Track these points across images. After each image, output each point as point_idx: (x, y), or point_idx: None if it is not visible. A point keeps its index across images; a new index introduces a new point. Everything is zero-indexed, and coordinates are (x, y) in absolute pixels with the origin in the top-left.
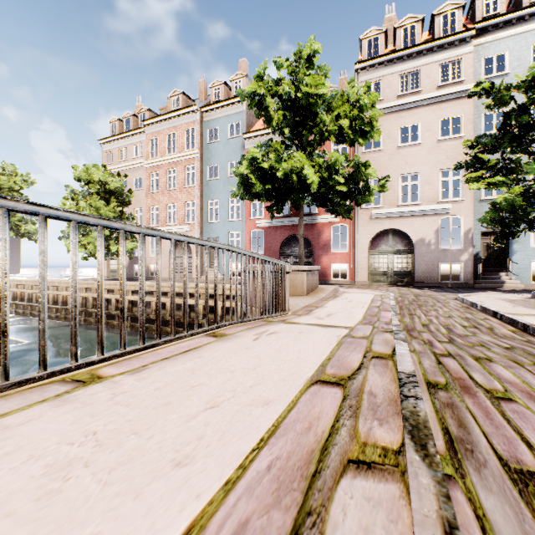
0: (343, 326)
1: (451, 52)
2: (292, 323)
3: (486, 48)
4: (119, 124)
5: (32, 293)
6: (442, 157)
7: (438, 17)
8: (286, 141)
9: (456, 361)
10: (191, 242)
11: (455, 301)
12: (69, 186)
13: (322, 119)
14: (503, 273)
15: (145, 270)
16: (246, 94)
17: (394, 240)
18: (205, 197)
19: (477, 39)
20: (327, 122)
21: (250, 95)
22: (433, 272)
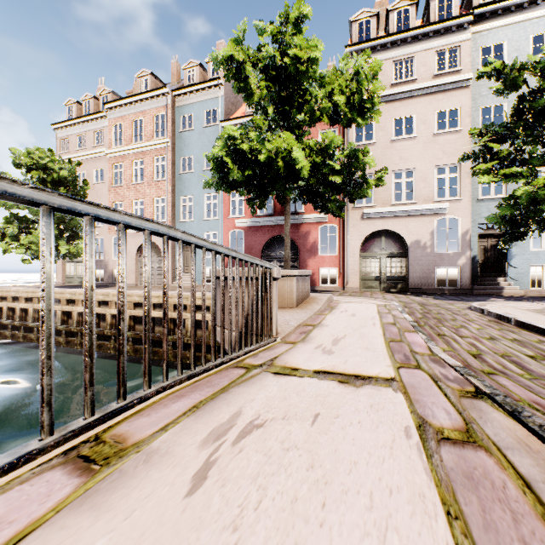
0: (380, 377)
1: (448, 38)
2: (287, 374)
3: (484, 37)
4: (76, 107)
5: None
6: (439, 152)
7: (433, 2)
8: (270, 123)
9: None
10: (19, 198)
11: (472, 312)
12: (7, 174)
13: (313, 93)
14: (502, 278)
15: (108, 275)
16: (221, 60)
17: (387, 242)
18: (177, 193)
19: (475, 26)
20: (319, 97)
21: (226, 62)
22: (429, 278)
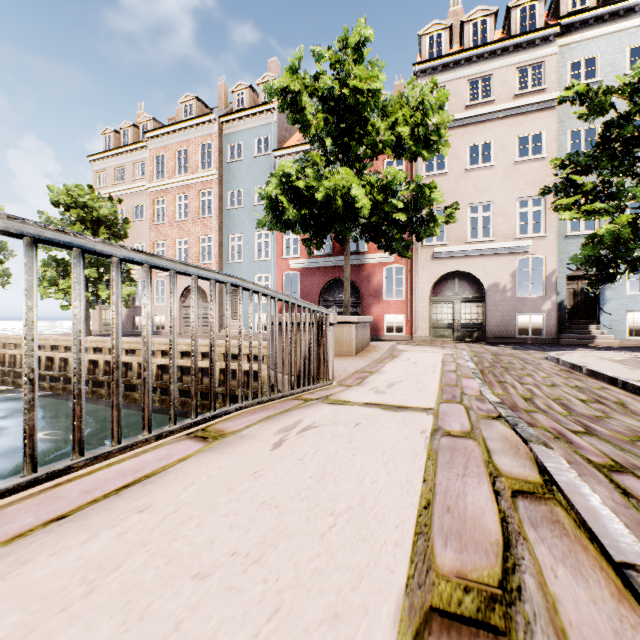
0: (420, 407)
1: (531, 53)
2: (339, 404)
3: (573, 50)
4: (114, 136)
5: None
6: (520, 183)
7: (515, 11)
8: (328, 156)
9: None
10: (160, 267)
11: (547, 362)
12: (44, 213)
13: (375, 124)
14: (593, 326)
15: None
16: (275, 90)
17: (461, 285)
18: (225, 231)
19: (562, 38)
20: (381, 129)
21: (281, 93)
22: (509, 325)
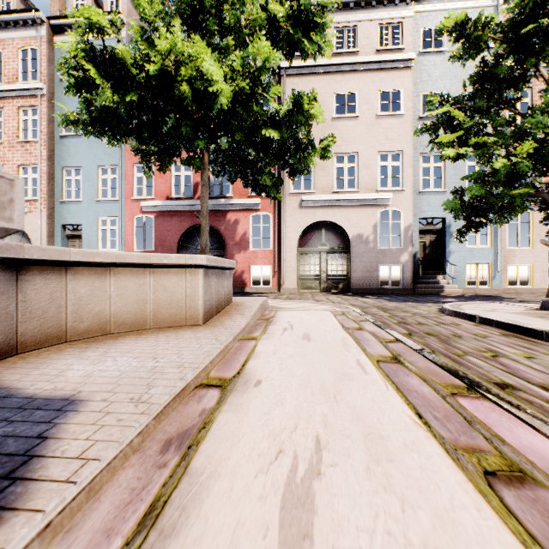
0: None
1: (391, 12)
2: None
3: (425, 18)
4: None
5: None
6: (382, 137)
7: None
8: None
9: None
10: None
11: (457, 319)
12: None
13: None
14: (441, 277)
15: None
16: None
17: (327, 235)
18: (57, 161)
19: (416, 5)
20: (248, 0)
21: None
22: (372, 276)
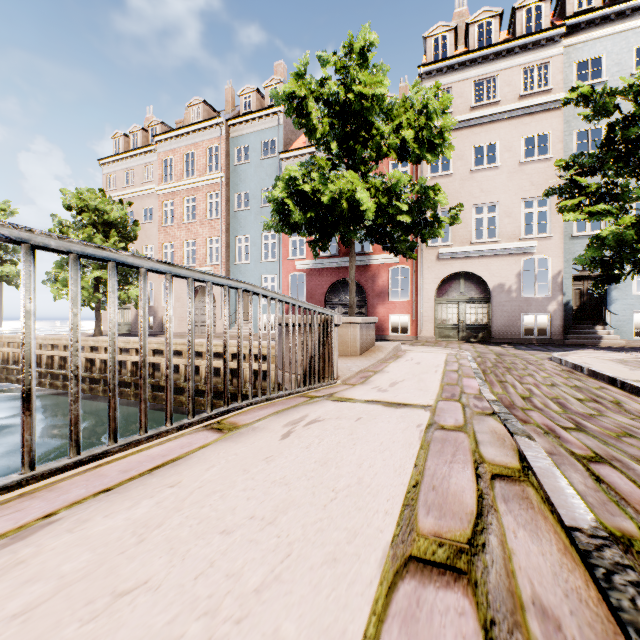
0: (419, 404)
1: (537, 54)
2: (343, 401)
3: (579, 50)
4: (124, 140)
5: (8, 353)
6: (525, 183)
7: (520, 12)
8: (333, 159)
9: (621, 474)
10: (180, 276)
11: (550, 362)
12: (57, 216)
13: (379, 128)
14: (600, 327)
15: (157, 323)
16: (282, 96)
17: (466, 285)
18: (232, 232)
19: (568, 39)
20: (385, 133)
21: (287, 98)
22: (514, 326)
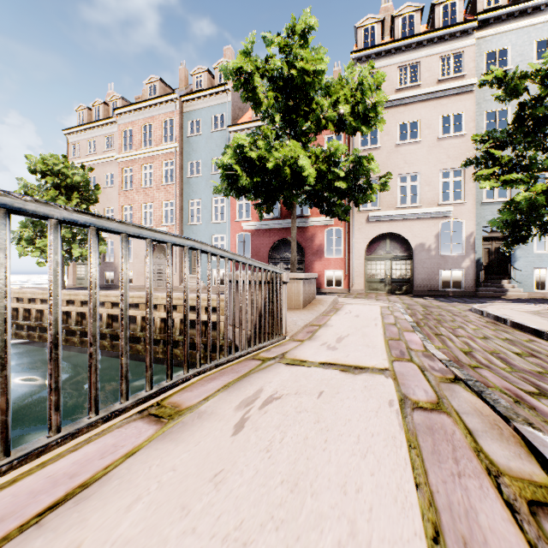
0: (376, 367)
1: (453, 44)
2: (297, 364)
3: (488, 42)
4: (87, 112)
5: None
6: (443, 156)
7: (438, 7)
8: (277, 130)
9: None
10: (109, 230)
11: (472, 314)
12: (22, 179)
13: (319, 102)
14: (506, 281)
15: (117, 277)
16: (230, 71)
17: (392, 245)
18: (185, 196)
19: (479, 32)
20: (325, 107)
21: (235, 73)
22: (433, 280)
